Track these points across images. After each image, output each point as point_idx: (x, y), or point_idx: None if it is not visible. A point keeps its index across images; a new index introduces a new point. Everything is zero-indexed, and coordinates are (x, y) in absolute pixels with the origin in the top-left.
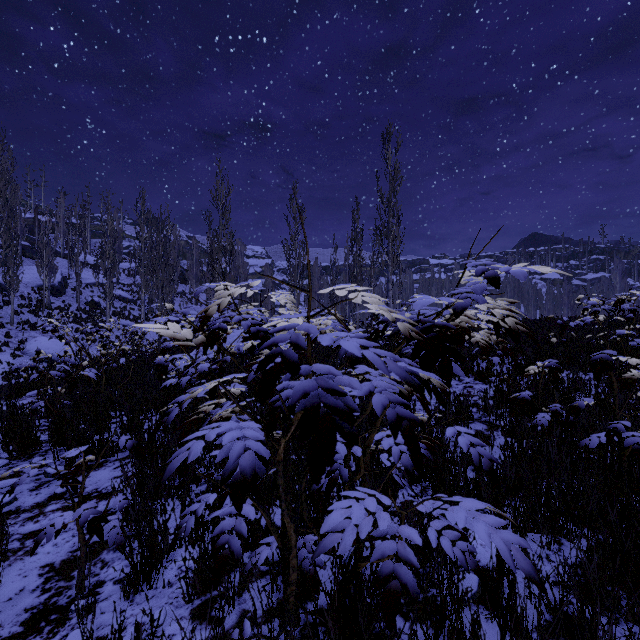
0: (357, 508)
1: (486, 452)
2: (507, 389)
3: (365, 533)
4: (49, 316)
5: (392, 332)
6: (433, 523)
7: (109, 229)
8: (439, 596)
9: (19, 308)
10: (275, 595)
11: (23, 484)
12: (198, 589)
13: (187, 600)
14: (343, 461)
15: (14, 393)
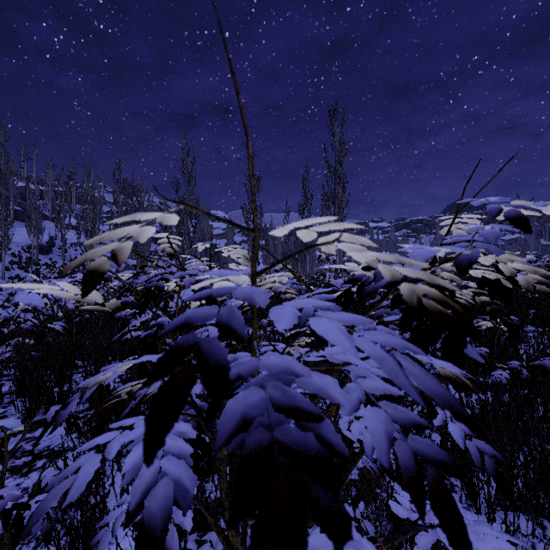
0: None
1: (486, 446)
2: None
3: None
4: (36, 272)
5: (364, 292)
6: (419, 538)
7: (89, 195)
8: None
9: (10, 264)
10: None
11: None
12: None
13: None
14: None
15: None
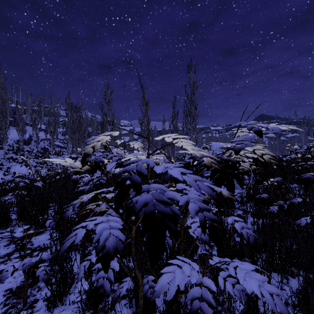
0: (178, 273)
1: (251, 232)
2: (252, 192)
3: (183, 285)
4: (22, 155)
5: (197, 163)
6: (221, 273)
7: (52, 112)
8: (222, 311)
9: (8, 151)
10: (131, 310)
11: (1, 242)
12: (88, 306)
13: (82, 313)
14: (169, 235)
15: (2, 194)
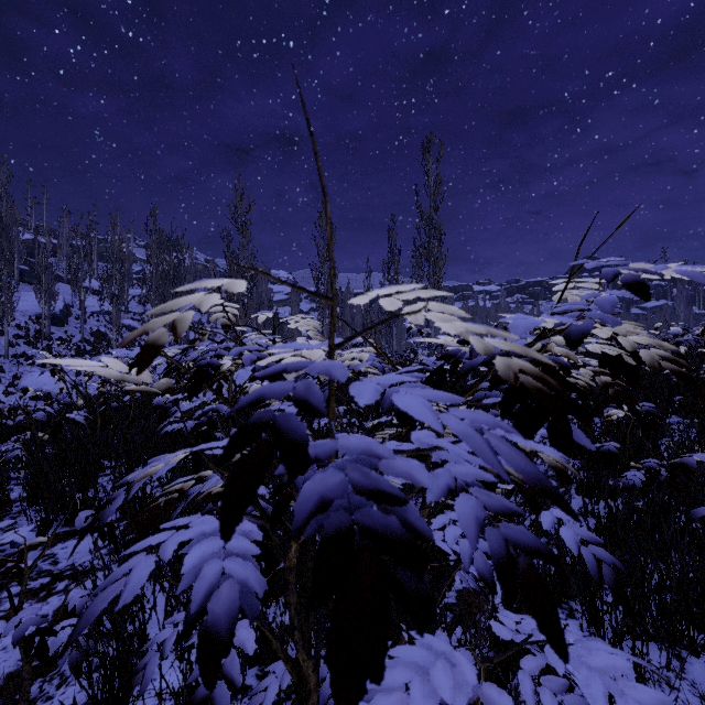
0: (420, 693)
1: (604, 553)
2: None
3: None
4: (48, 348)
5: (461, 371)
6: (525, 662)
7: (116, 250)
8: None
9: (15, 339)
10: None
11: None
12: None
13: None
14: None
15: None
